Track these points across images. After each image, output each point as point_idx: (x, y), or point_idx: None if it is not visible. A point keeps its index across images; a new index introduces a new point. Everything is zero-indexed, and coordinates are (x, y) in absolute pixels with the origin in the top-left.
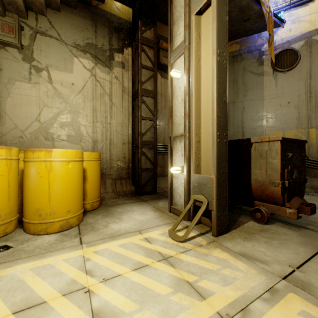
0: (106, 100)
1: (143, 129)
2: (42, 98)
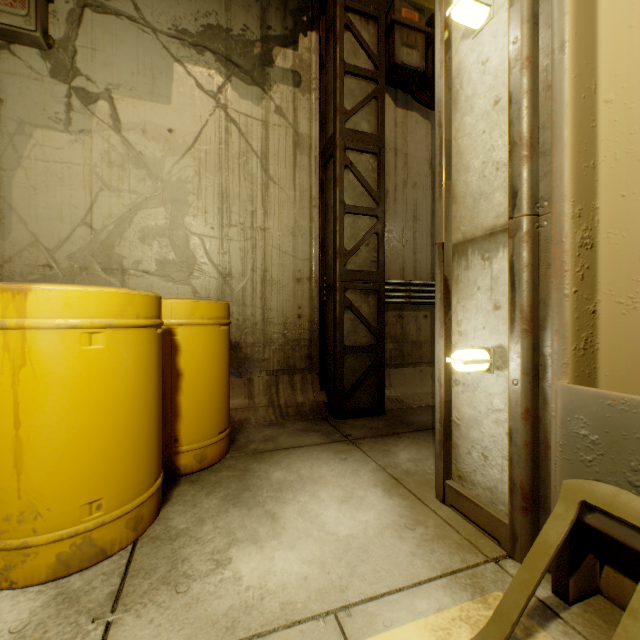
0: (253, 168)
1: (349, 239)
2: (97, 169)
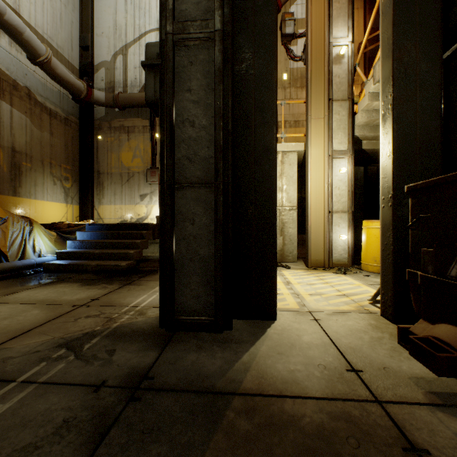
0: None
1: None
2: None
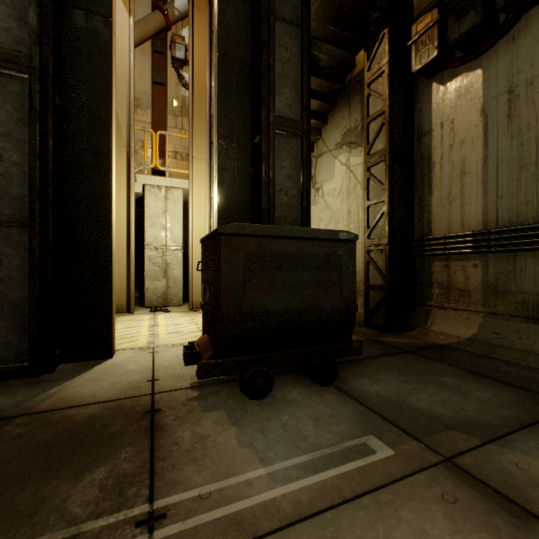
0: (358, 191)
1: (372, 221)
2: (319, 215)
